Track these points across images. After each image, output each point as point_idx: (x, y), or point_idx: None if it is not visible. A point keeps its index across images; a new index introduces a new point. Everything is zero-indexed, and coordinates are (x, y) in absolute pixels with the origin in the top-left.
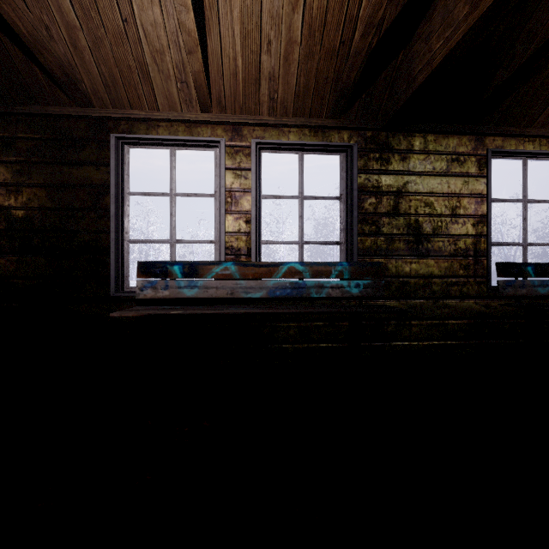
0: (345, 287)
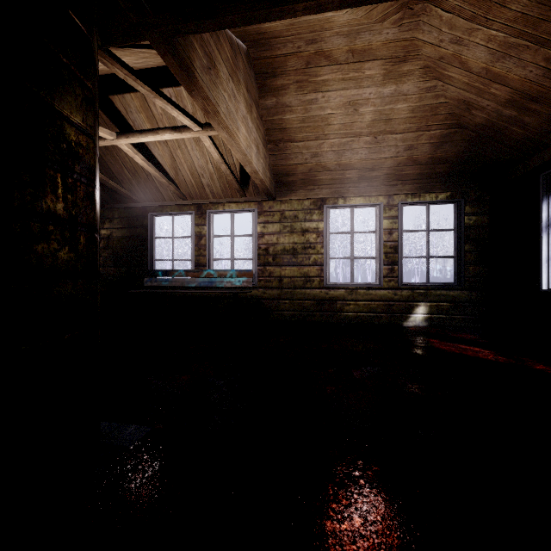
0: None
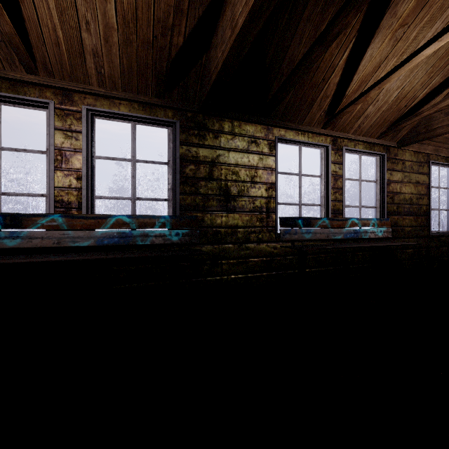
0: (167, 236)
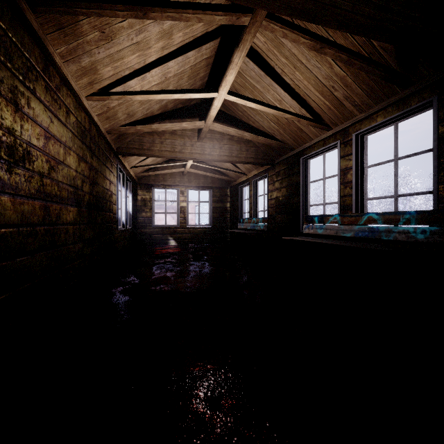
0: (410, 233)
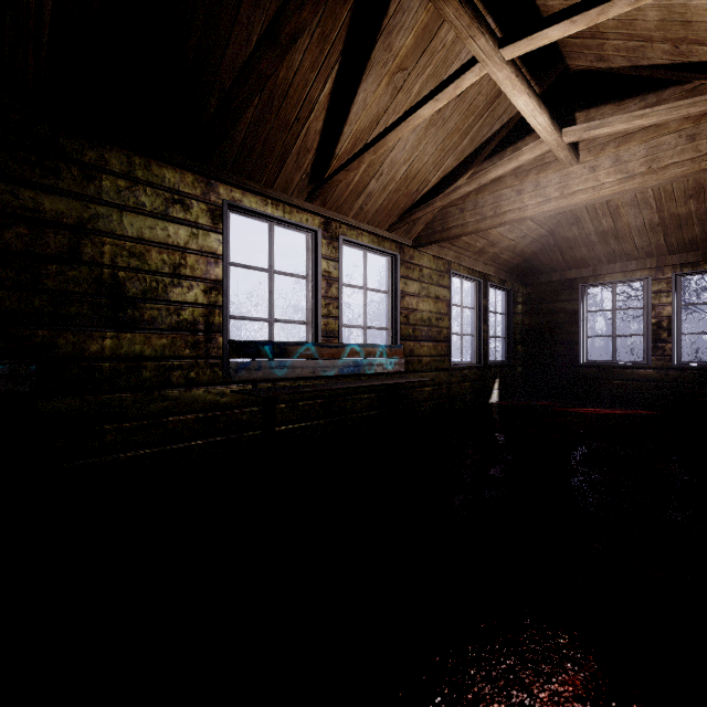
0: None
